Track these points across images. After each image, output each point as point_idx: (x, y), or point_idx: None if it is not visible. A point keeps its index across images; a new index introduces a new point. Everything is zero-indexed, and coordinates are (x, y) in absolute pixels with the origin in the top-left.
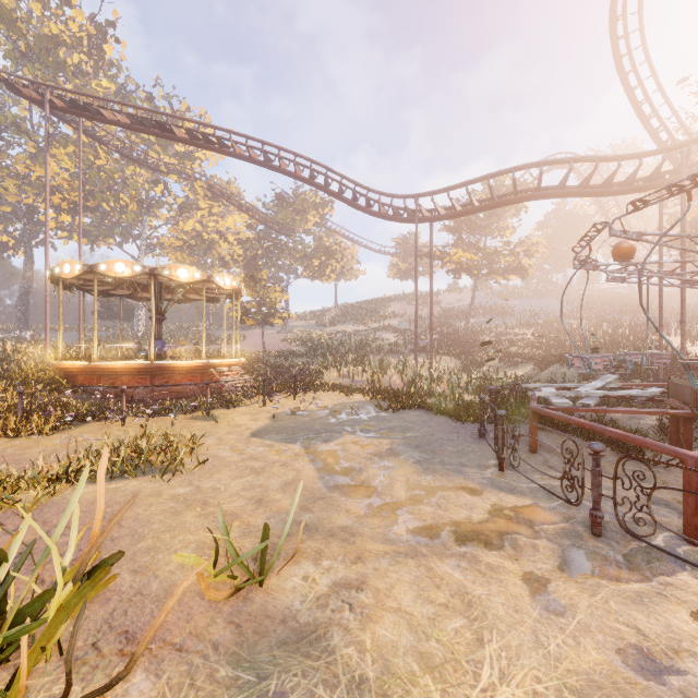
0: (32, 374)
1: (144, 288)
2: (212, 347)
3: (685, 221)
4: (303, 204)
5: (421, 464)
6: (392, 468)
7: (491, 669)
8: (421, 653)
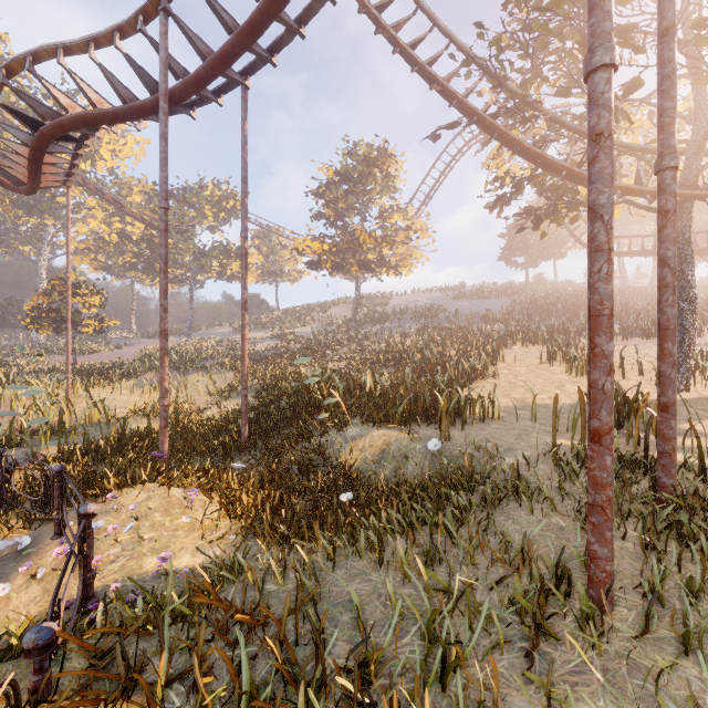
0: None
1: None
2: (61, 358)
3: (164, 142)
4: (198, 197)
5: None
6: None
7: None
8: None
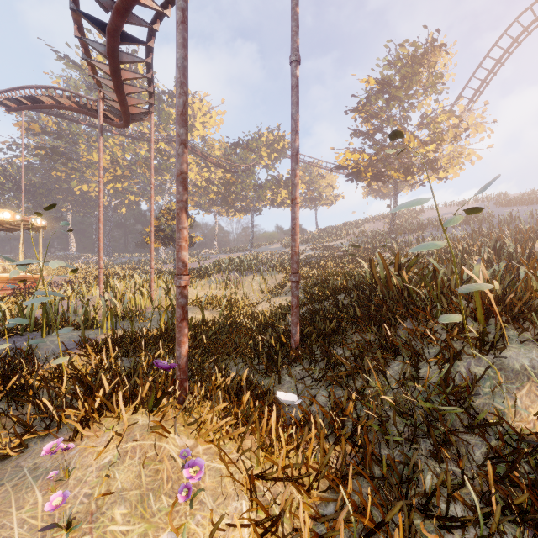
0: None
1: None
2: (170, 266)
3: None
4: (257, 143)
5: None
6: None
7: None
8: None
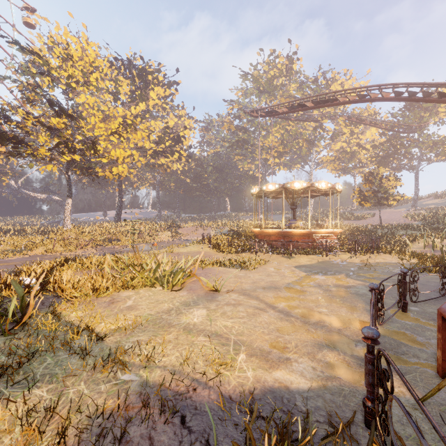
0: (247, 233)
1: (290, 193)
2: (346, 222)
3: None
4: None
5: (353, 294)
6: (330, 291)
7: (233, 321)
8: (225, 312)
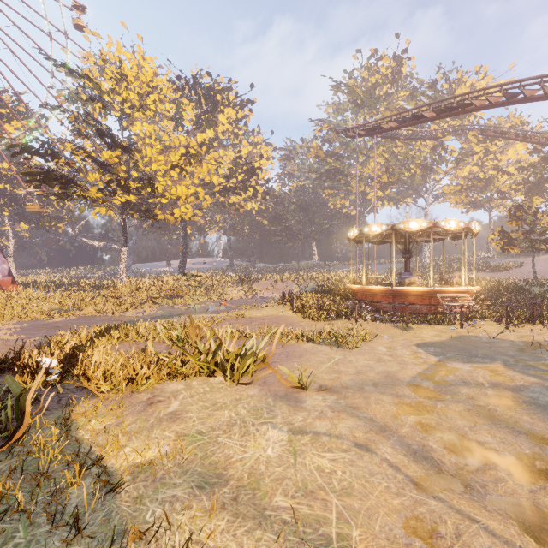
0: (341, 291)
1: (401, 236)
2: (480, 274)
3: None
4: None
5: (530, 404)
6: (487, 395)
7: (332, 456)
8: (318, 435)
